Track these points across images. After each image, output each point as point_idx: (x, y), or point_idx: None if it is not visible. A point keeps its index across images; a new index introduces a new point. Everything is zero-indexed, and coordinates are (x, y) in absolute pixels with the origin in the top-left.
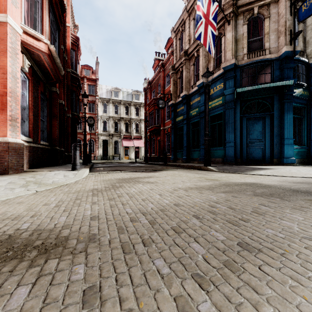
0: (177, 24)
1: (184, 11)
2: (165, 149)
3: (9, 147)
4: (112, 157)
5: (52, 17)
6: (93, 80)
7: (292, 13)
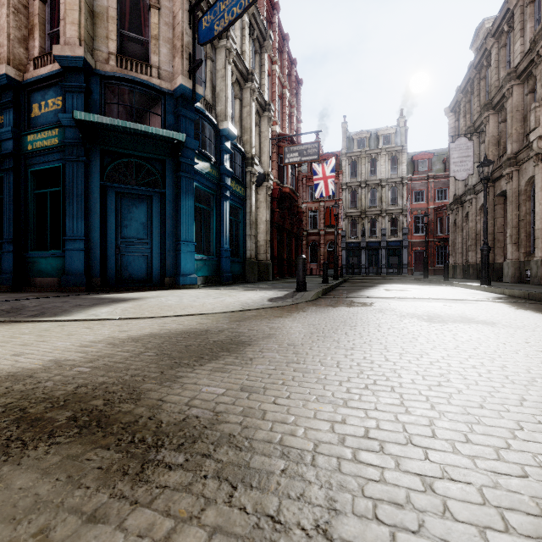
0: None
1: None
2: None
3: None
4: None
5: None
6: None
7: (192, 25)
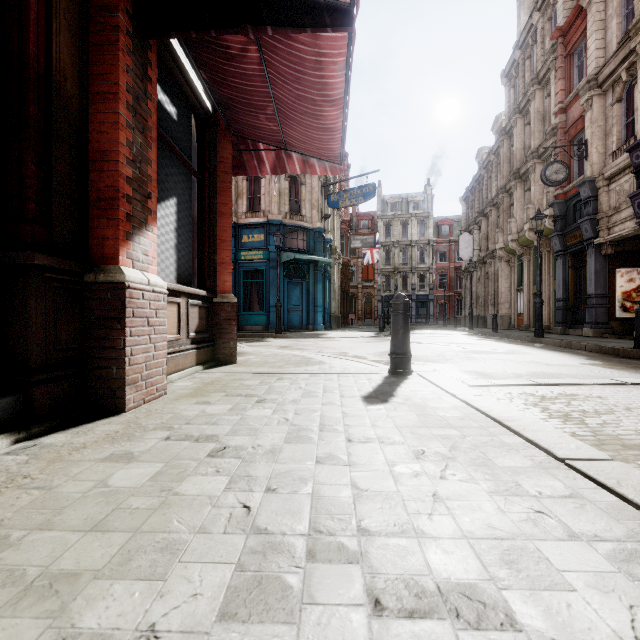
0: None
1: None
2: None
3: None
4: None
5: None
6: None
7: (322, 193)
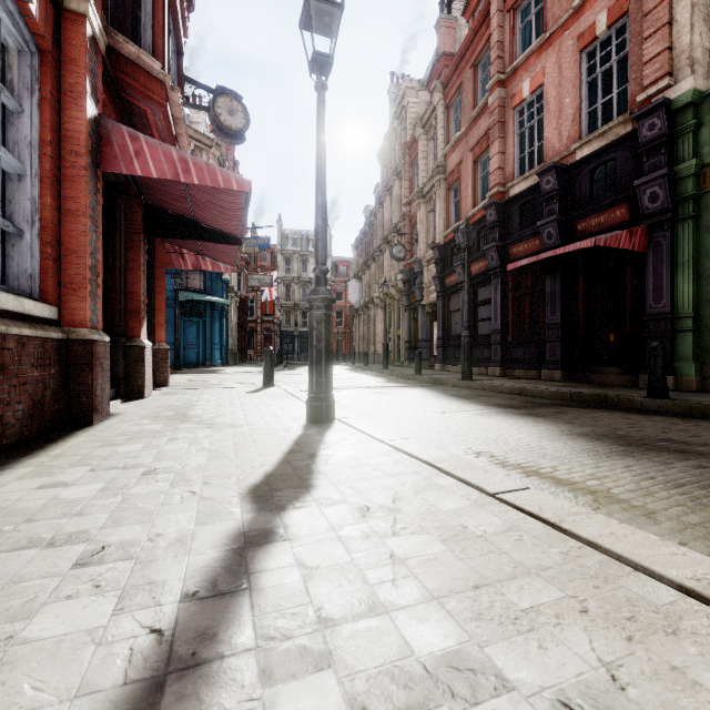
0: None
1: None
2: None
3: None
4: None
5: None
6: None
7: None
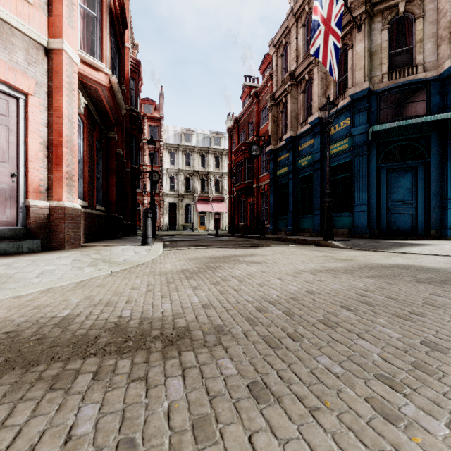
0: (278, 34)
1: (288, 15)
2: (259, 216)
3: (66, 214)
4: (183, 227)
5: (112, 37)
6: (156, 119)
7: None
